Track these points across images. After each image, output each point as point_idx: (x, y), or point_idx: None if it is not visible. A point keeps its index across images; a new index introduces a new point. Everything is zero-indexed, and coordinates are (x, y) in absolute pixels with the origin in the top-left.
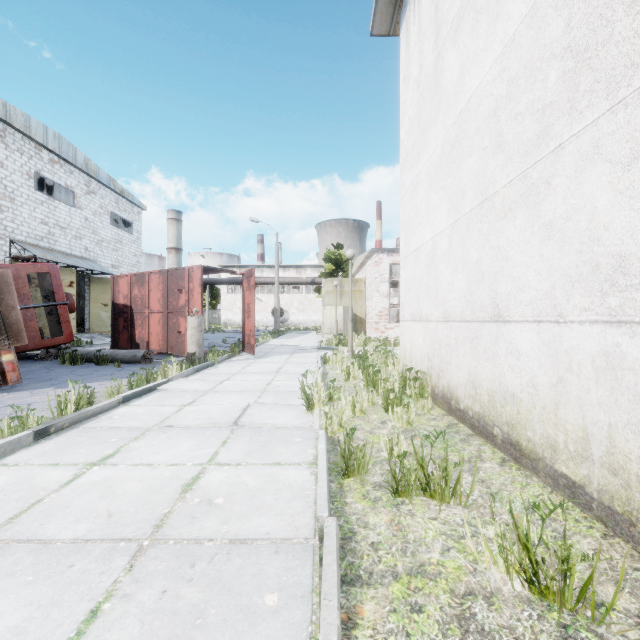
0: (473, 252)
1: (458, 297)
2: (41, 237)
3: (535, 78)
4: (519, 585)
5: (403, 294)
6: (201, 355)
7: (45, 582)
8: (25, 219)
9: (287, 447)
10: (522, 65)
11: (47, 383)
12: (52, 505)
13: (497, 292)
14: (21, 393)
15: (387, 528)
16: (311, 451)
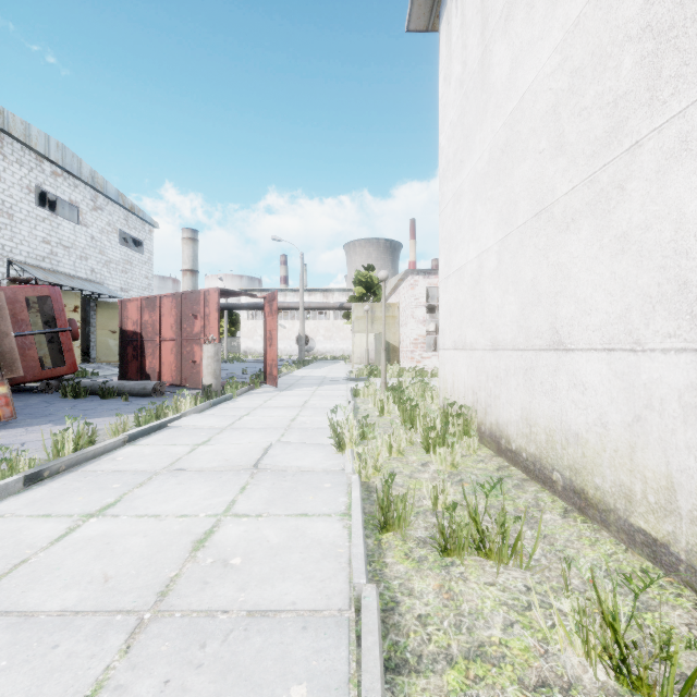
0: (527, 270)
1: (509, 322)
2: (42, 257)
3: (605, 66)
4: (602, 673)
5: (443, 319)
6: (218, 387)
7: (21, 669)
8: (25, 237)
9: (315, 494)
10: (588, 52)
11: (45, 419)
12: (38, 567)
13: (557, 316)
14: (15, 430)
15: (436, 596)
16: (343, 499)
